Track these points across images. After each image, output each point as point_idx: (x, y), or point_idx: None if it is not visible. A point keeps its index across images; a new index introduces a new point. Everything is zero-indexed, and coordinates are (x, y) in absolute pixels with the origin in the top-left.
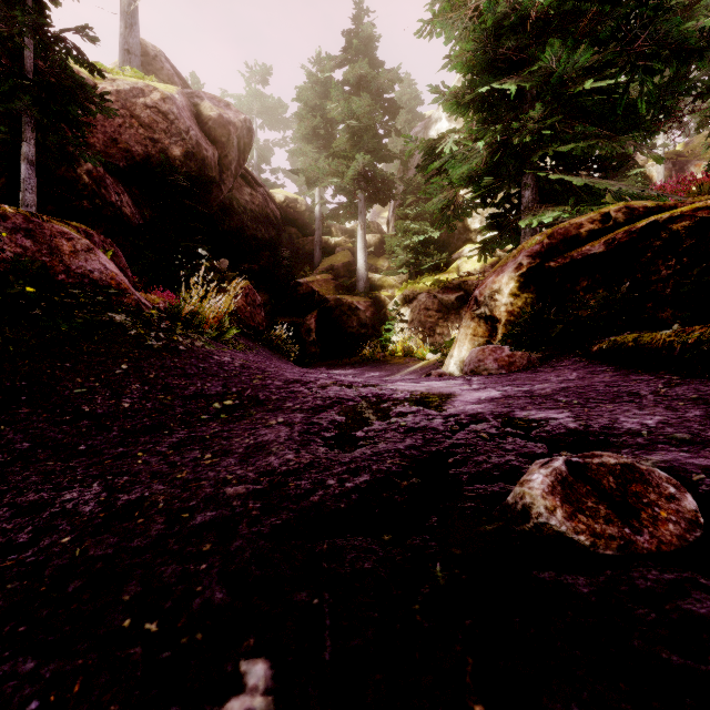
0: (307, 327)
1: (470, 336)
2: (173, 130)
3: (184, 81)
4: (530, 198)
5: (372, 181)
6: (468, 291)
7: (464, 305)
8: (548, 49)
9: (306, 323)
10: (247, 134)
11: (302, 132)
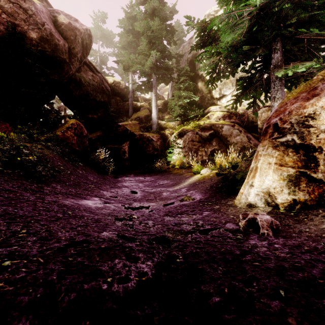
0: (123, 150)
1: (275, 165)
2: (31, 21)
3: (51, 6)
4: (279, 58)
5: (160, 68)
6: (216, 130)
7: (213, 138)
8: None
9: (123, 148)
10: (88, 38)
11: (122, 44)
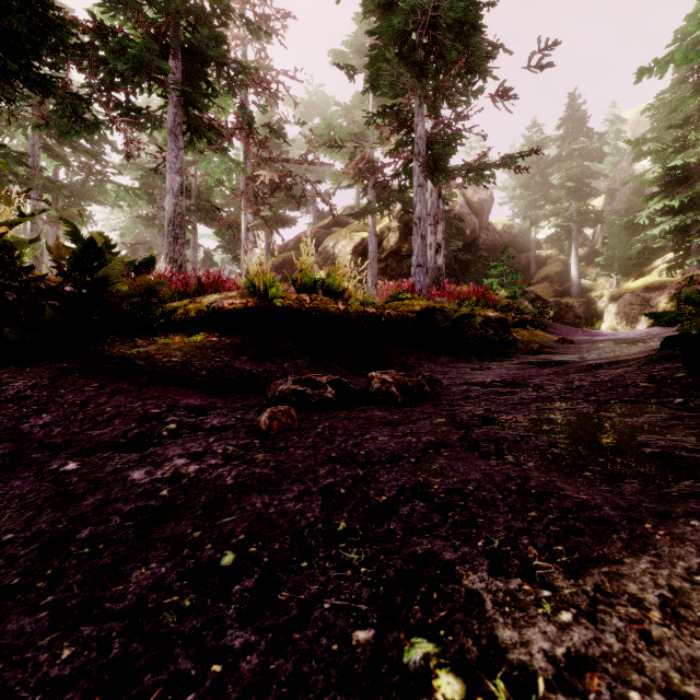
0: None
1: (647, 320)
2: (466, 221)
3: None
4: (695, 246)
5: (583, 216)
6: None
7: None
8: (696, 187)
9: None
10: (491, 202)
11: (520, 181)
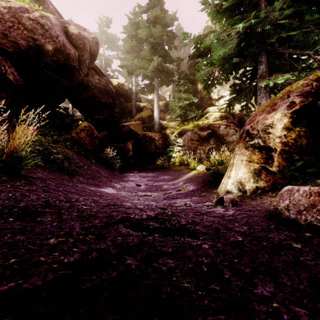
0: (127, 149)
1: (246, 162)
2: (47, 35)
3: (61, 17)
4: (264, 69)
5: (162, 72)
6: (213, 130)
7: (211, 137)
8: None
9: (127, 146)
10: (95, 45)
11: (126, 49)
